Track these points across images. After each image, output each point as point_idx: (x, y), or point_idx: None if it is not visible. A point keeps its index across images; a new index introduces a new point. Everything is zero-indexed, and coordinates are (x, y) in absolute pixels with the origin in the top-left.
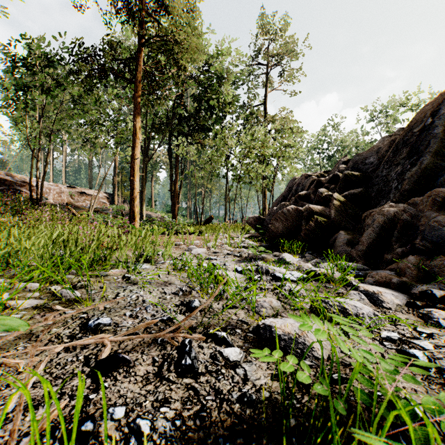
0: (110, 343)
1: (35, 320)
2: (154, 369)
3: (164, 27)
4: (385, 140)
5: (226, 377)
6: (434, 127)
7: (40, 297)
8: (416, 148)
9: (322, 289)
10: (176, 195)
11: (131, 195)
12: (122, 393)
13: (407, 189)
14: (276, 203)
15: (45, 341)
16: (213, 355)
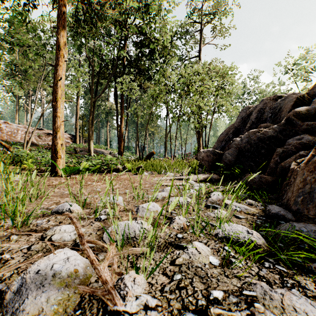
0: None
1: None
2: None
3: None
4: None
5: None
6: None
7: None
8: None
9: None
10: (122, 134)
11: (52, 124)
12: None
13: None
14: (223, 137)
15: None
16: None
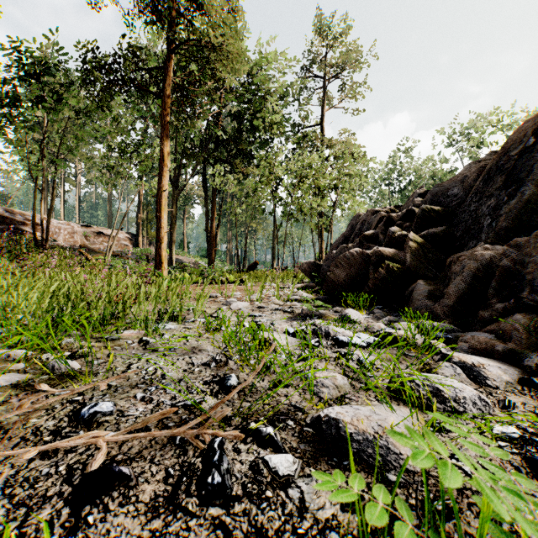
0: (106, 446)
1: (10, 406)
2: (167, 489)
3: (197, 28)
4: (472, 167)
5: (273, 505)
6: (537, 149)
7: (26, 369)
8: (515, 175)
9: (400, 358)
10: (213, 236)
11: (157, 235)
12: (112, 535)
13: (503, 227)
14: (335, 245)
15: (16, 440)
16: (254, 466)
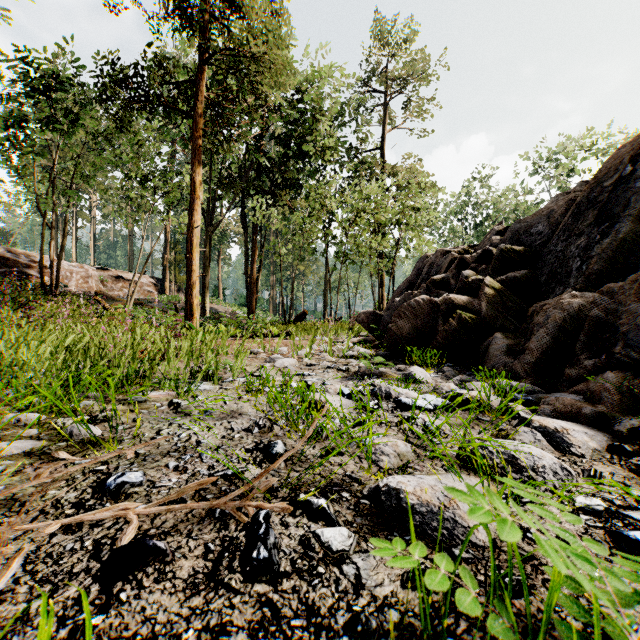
0: (137, 519)
1: (25, 476)
2: (207, 566)
3: (235, 35)
4: (560, 200)
5: (326, 582)
6: (635, 178)
7: (39, 436)
8: (609, 210)
9: (473, 423)
10: (253, 281)
11: (187, 280)
12: (148, 612)
13: (595, 271)
14: (399, 292)
15: (34, 513)
16: (304, 540)
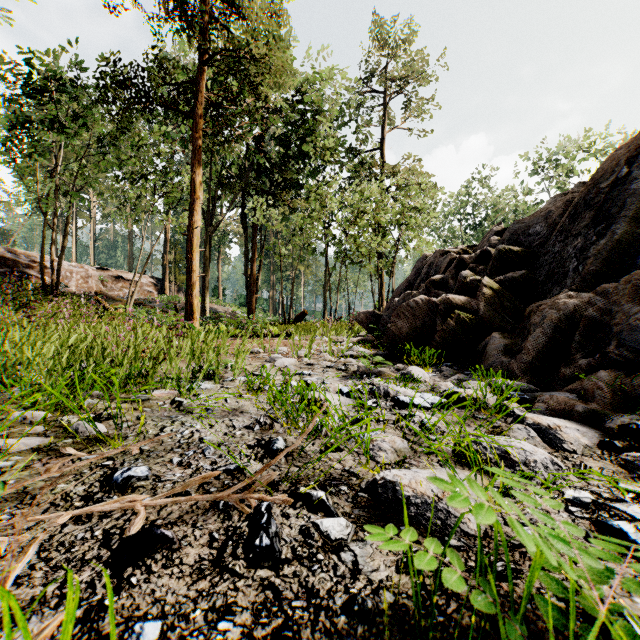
0: (144, 510)
1: (34, 471)
2: (212, 553)
3: (235, 36)
4: (558, 201)
5: (324, 568)
6: (631, 180)
7: (46, 433)
8: (605, 211)
9: (469, 421)
10: (253, 281)
11: (187, 280)
12: (157, 595)
13: (591, 271)
14: (398, 292)
15: (45, 505)
16: (304, 530)
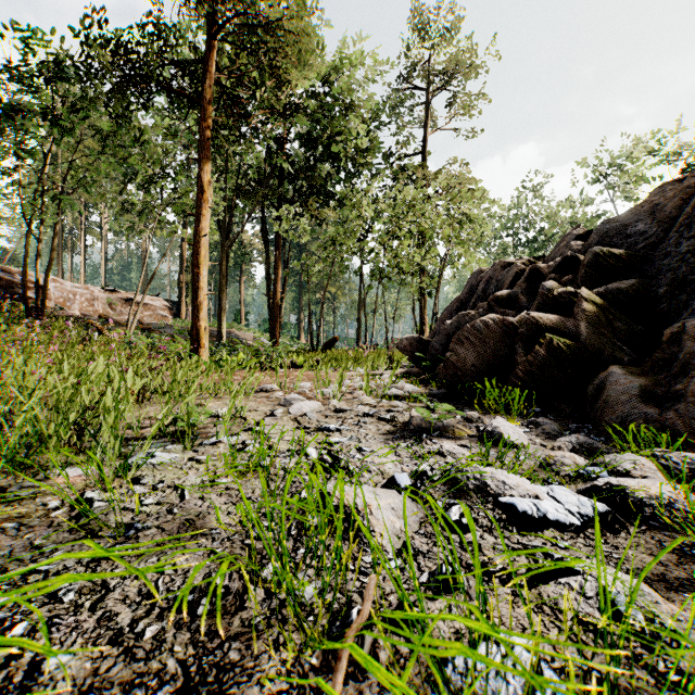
0: None
1: None
2: None
3: None
4: (666, 190)
5: None
6: None
7: None
8: None
9: (686, 571)
10: (277, 303)
11: (193, 299)
12: None
13: None
14: (446, 314)
15: None
16: None
